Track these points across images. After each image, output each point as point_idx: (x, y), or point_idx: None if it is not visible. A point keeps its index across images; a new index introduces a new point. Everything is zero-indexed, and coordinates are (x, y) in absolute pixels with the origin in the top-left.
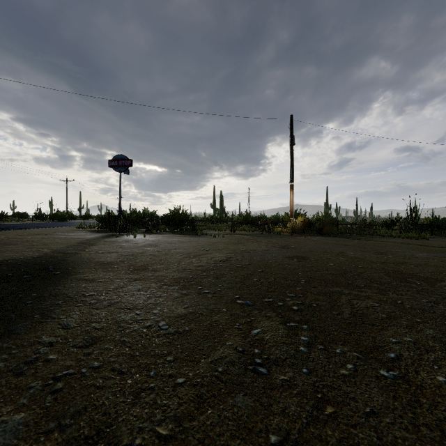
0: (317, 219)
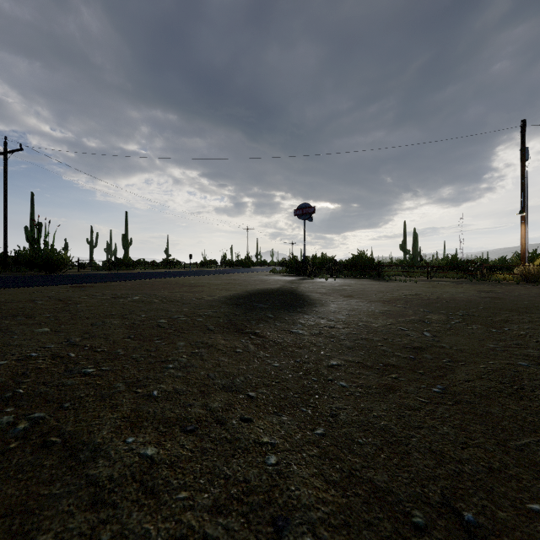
0: None
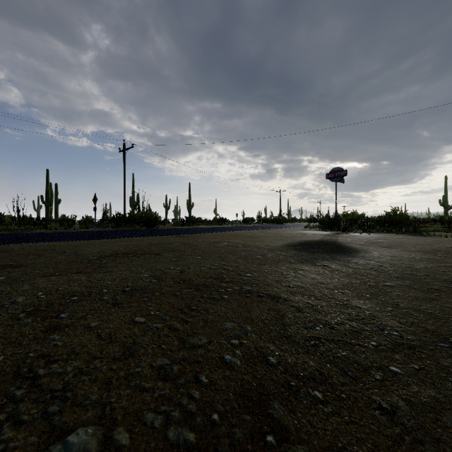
0: None
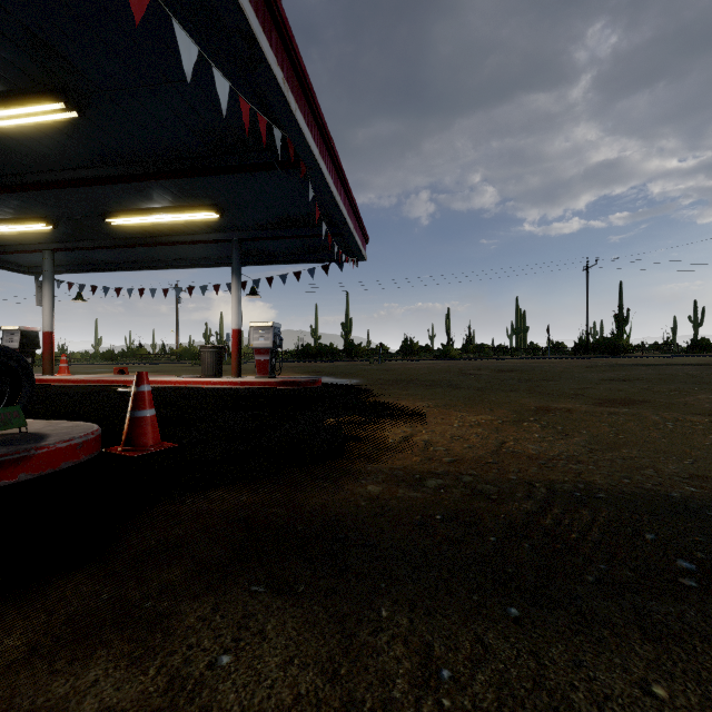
0: None
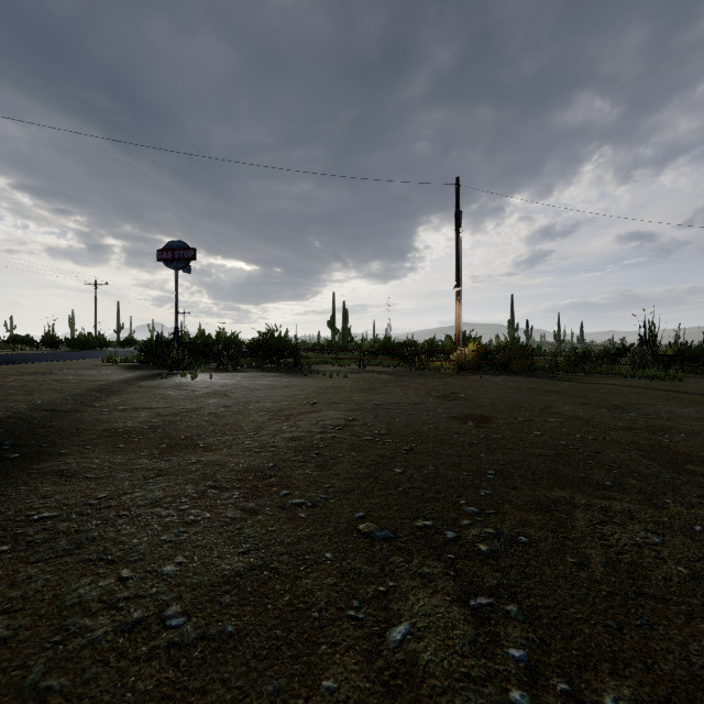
0: (498, 347)
